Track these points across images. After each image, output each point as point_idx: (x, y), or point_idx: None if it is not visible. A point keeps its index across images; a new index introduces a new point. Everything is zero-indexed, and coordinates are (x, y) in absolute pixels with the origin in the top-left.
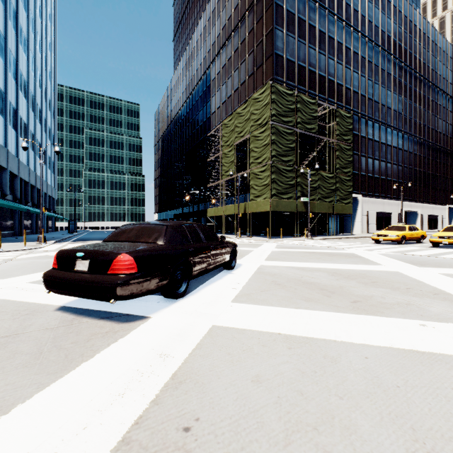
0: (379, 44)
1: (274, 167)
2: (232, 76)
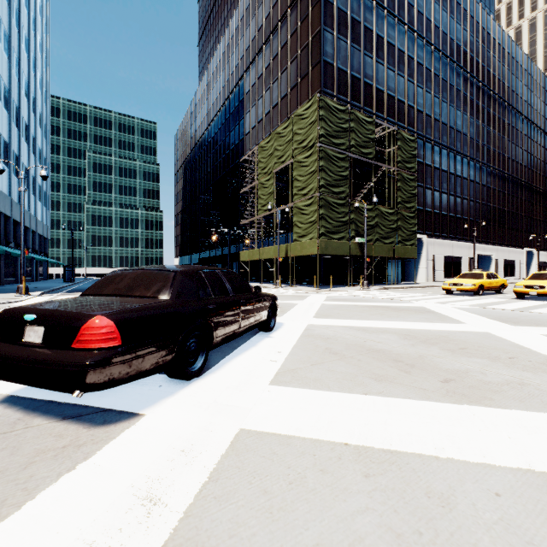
0: (447, 55)
1: (322, 200)
2: (271, 89)
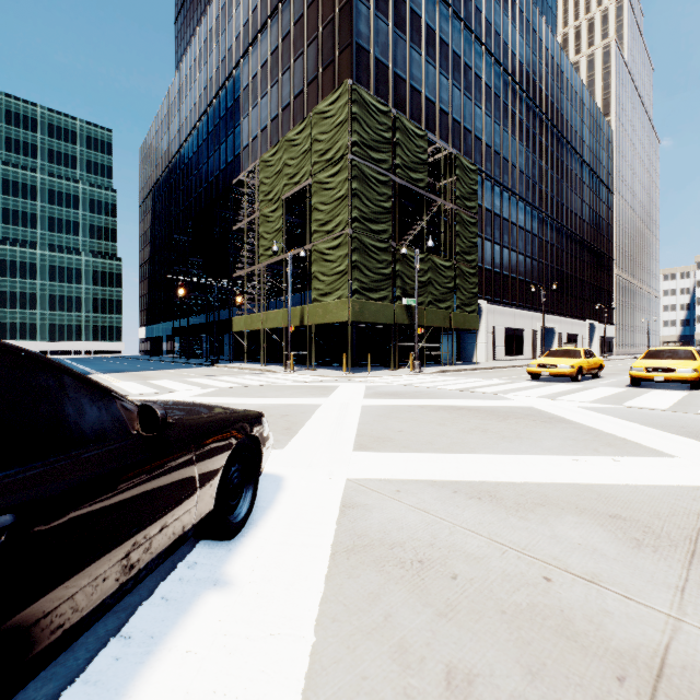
0: (509, 72)
1: (356, 240)
2: (279, 82)
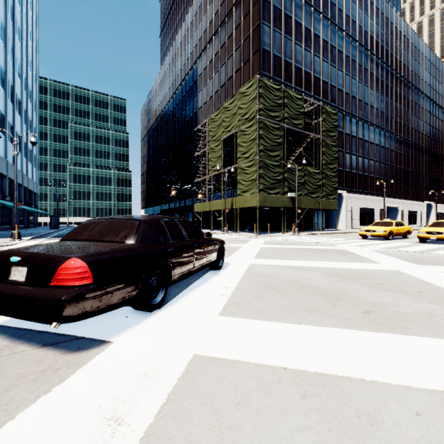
0: (363, 44)
1: (261, 162)
2: (219, 71)
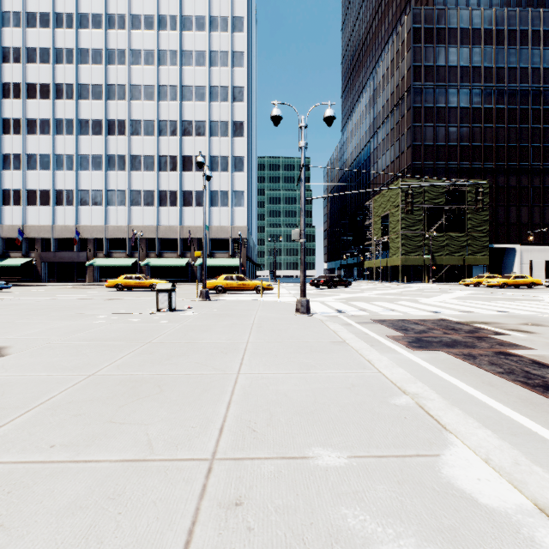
0: None
1: (403, 235)
2: (385, 155)
